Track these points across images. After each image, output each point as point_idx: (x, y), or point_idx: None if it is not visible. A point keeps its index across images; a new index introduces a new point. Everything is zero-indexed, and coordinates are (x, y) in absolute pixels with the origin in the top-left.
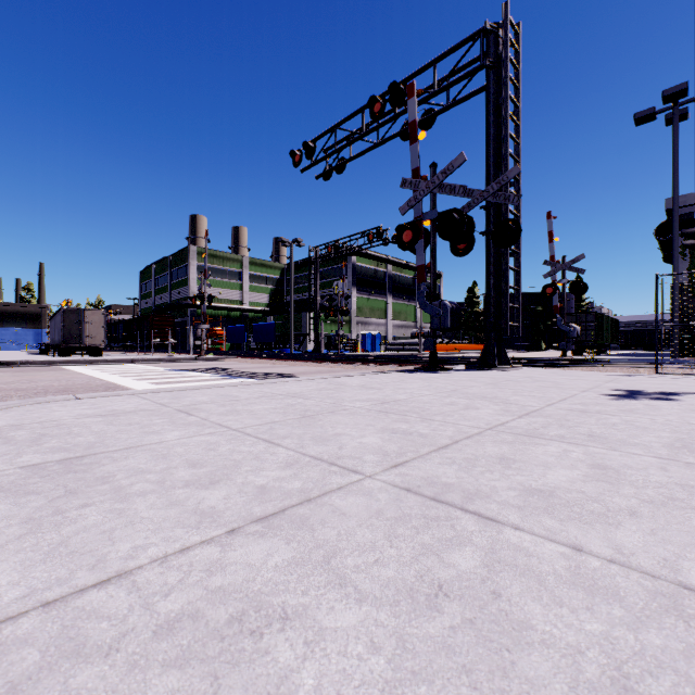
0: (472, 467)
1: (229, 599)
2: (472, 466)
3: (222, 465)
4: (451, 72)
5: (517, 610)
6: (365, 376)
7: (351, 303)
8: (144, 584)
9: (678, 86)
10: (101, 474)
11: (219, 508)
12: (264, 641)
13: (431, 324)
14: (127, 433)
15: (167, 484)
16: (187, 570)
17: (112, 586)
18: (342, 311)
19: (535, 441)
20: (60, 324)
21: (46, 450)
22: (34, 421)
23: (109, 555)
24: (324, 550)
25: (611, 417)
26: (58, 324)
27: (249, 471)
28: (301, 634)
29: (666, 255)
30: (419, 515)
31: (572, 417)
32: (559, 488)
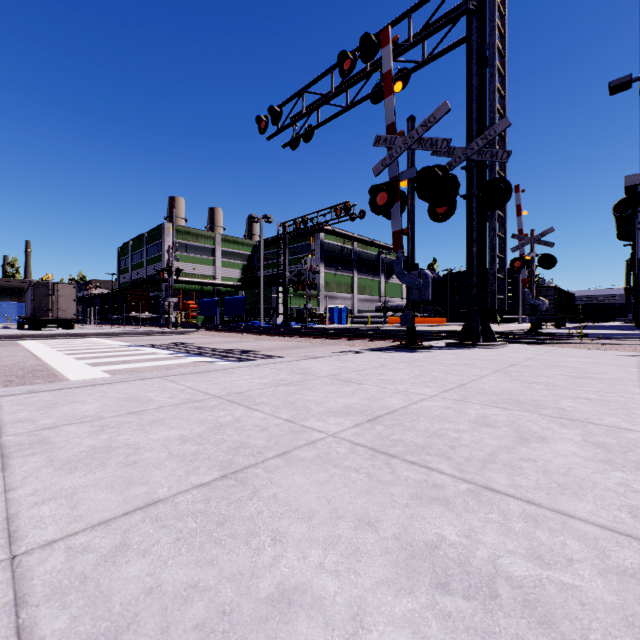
0: None
1: None
2: None
3: None
4: (428, 20)
5: None
6: (336, 357)
7: (319, 278)
8: None
9: None
10: None
11: None
12: None
13: (409, 296)
14: None
15: None
16: None
17: None
18: (310, 285)
19: None
20: (30, 297)
21: None
22: None
23: None
24: None
25: None
26: (29, 297)
27: None
28: None
29: (621, 232)
30: None
31: None
32: None
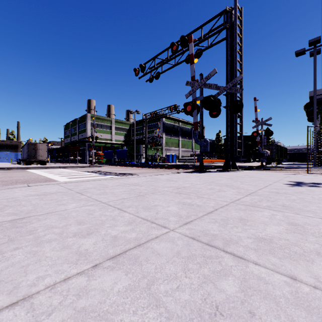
0: (226, 224)
1: (88, 318)
2: (226, 223)
3: (94, 223)
4: (209, 30)
5: None
6: (169, 174)
7: (162, 140)
8: (38, 306)
9: (316, 38)
10: (30, 228)
11: (90, 250)
12: None
13: (200, 150)
14: (49, 205)
15: (64, 235)
16: (65, 294)
17: (18, 307)
18: (158, 144)
19: (256, 209)
20: (26, 150)
21: (5, 214)
22: (3, 198)
23: (21, 283)
24: (147, 279)
25: (292, 196)
26: (25, 150)
27: (108, 227)
28: None
29: (309, 118)
30: (200, 255)
31: (272, 196)
32: (274, 237)
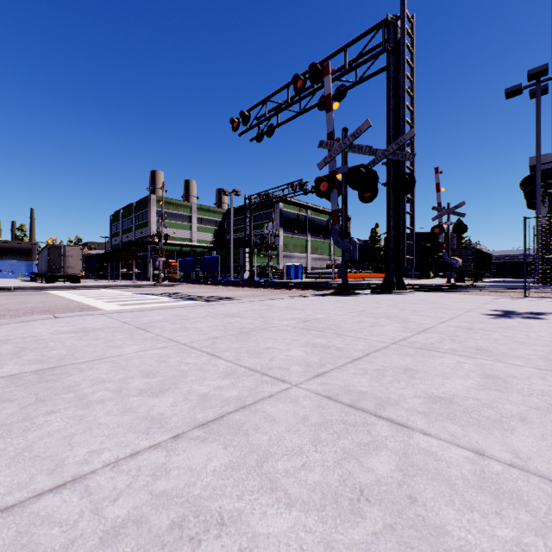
0: (382, 377)
1: (171, 504)
2: (382, 376)
3: (171, 375)
4: (359, 55)
5: (433, 515)
6: (290, 299)
7: (278, 241)
8: (96, 489)
9: (540, 67)
10: (68, 383)
11: (167, 415)
12: (201, 548)
13: (343, 257)
14: (94, 347)
15: (124, 393)
16: (135, 475)
17: (66, 491)
18: (271, 247)
19: (433, 354)
20: (46, 257)
21: (24, 361)
22: (17, 337)
23: (67, 460)
24: (257, 454)
25: (493, 333)
26: (44, 257)
27: (193, 381)
28: (236, 541)
29: (529, 202)
30: (339, 421)
31: (461, 333)
32: (457, 395)
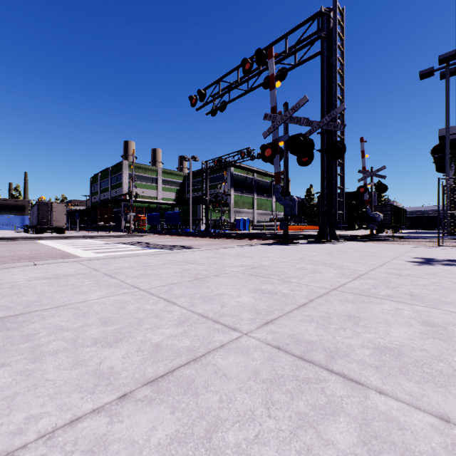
0: (328, 324)
1: None
2: (328, 323)
3: (127, 322)
4: (297, 41)
5: None
6: (239, 247)
7: (229, 198)
8: None
9: (449, 52)
10: (27, 331)
11: (117, 369)
12: None
13: (284, 212)
14: (61, 293)
15: (78, 342)
16: (69, 451)
17: None
18: (224, 203)
19: (371, 300)
20: (36, 212)
21: None
22: None
23: None
24: (206, 421)
25: (421, 279)
26: (35, 212)
27: (148, 329)
28: None
29: (438, 167)
30: (291, 376)
31: (392, 279)
32: (404, 345)
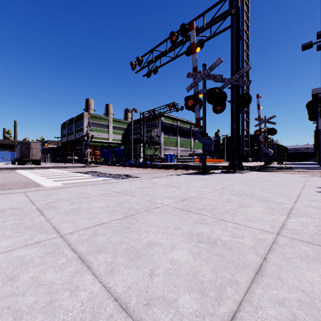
0: None
1: None
2: None
3: None
4: (213, 17)
5: None
6: (168, 177)
7: (160, 139)
8: None
9: None
10: None
11: None
12: None
13: (203, 148)
14: None
15: None
16: None
17: None
18: (156, 143)
19: None
20: (19, 149)
21: None
22: None
23: None
24: None
25: None
26: (18, 149)
27: None
28: None
29: (310, 117)
30: None
31: None
32: None
